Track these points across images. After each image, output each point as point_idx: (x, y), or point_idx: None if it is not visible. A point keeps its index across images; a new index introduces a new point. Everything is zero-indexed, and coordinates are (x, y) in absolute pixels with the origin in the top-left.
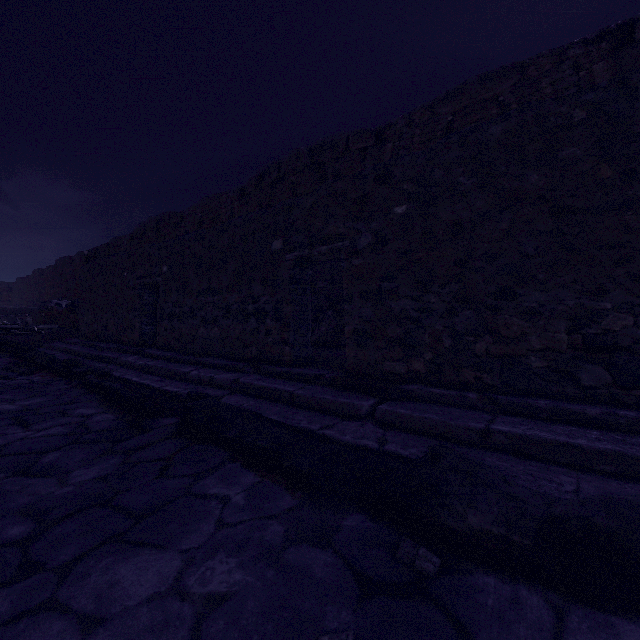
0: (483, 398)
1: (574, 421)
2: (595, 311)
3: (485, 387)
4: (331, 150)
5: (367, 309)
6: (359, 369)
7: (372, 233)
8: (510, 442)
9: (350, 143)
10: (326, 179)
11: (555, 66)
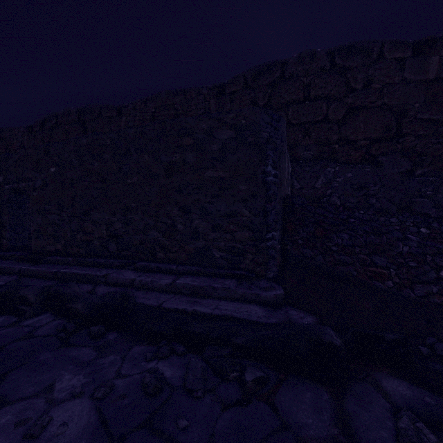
0: (76, 260)
1: (97, 265)
2: (113, 221)
3: (80, 255)
4: (90, 114)
5: (40, 219)
6: (36, 250)
7: (42, 180)
8: (62, 275)
9: (102, 112)
10: (87, 132)
11: (197, 96)
